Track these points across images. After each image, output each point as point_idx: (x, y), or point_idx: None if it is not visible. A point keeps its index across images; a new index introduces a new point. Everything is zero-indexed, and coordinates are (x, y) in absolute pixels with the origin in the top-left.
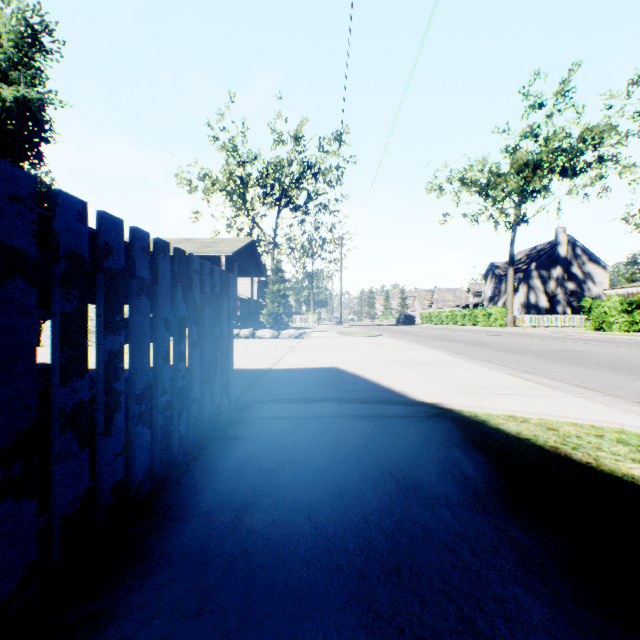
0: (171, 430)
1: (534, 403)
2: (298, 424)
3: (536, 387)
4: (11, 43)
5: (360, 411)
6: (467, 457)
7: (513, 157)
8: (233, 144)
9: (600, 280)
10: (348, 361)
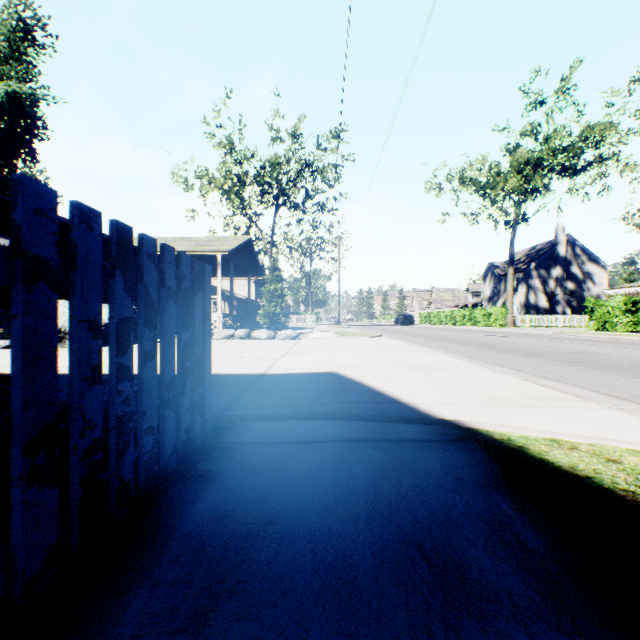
0: (107, 476)
1: (569, 418)
2: (289, 453)
3: (562, 397)
4: (2, 37)
5: (366, 433)
6: (519, 511)
7: (513, 155)
8: (230, 141)
9: (600, 280)
10: (348, 365)
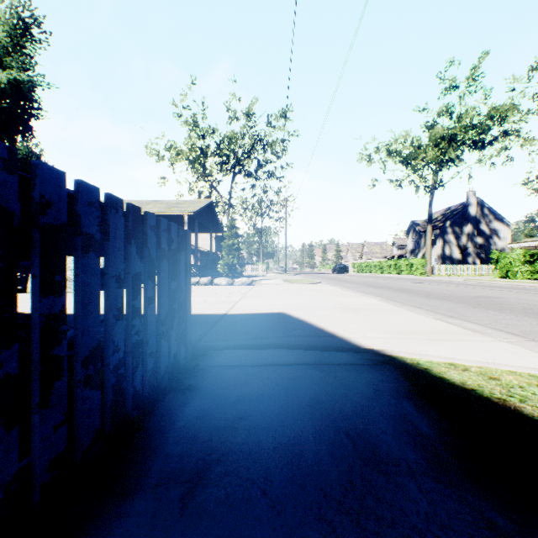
0: (125, 386)
1: (467, 348)
2: (251, 373)
3: (464, 332)
4: (5, 34)
5: (309, 358)
6: (419, 412)
7: (431, 131)
8: (194, 120)
9: (504, 235)
10: (294, 307)
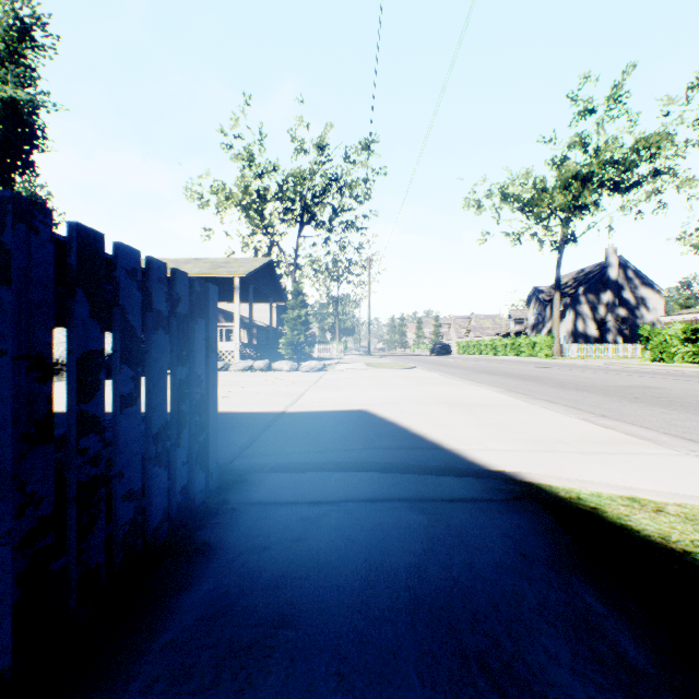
0: (64, 563)
1: (642, 468)
2: (310, 517)
3: (629, 440)
4: None
5: (404, 489)
6: (609, 605)
7: (561, 169)
8: (249, 153)
9: (654, 306)
10: (380, 401)
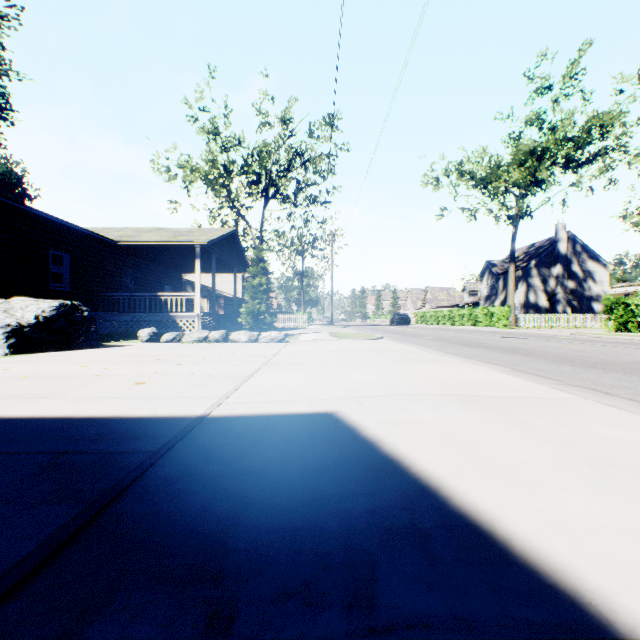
0: None
1: None
2: None
3: None
4: None
5: None
6: None
7: (519, 144)
8: (214, 125)
9: (600, 278)
10: (356, 394)
